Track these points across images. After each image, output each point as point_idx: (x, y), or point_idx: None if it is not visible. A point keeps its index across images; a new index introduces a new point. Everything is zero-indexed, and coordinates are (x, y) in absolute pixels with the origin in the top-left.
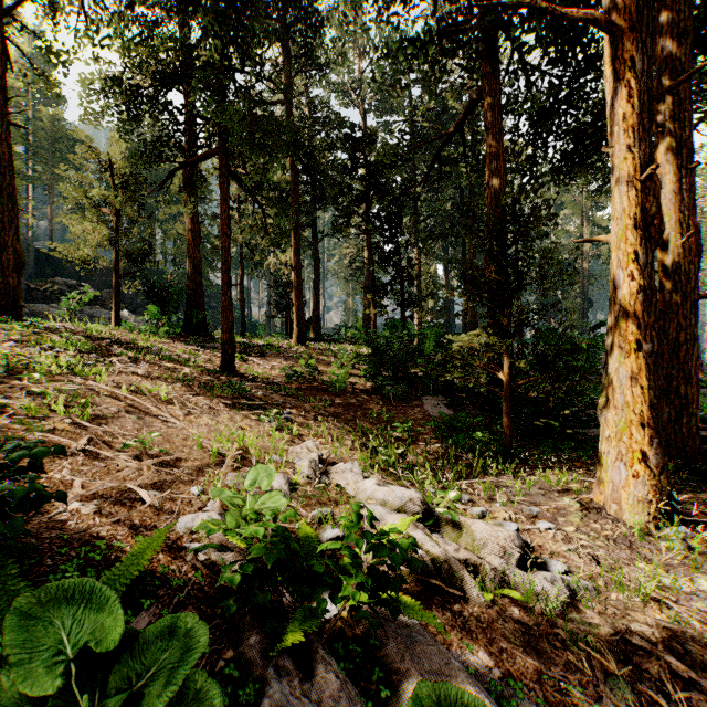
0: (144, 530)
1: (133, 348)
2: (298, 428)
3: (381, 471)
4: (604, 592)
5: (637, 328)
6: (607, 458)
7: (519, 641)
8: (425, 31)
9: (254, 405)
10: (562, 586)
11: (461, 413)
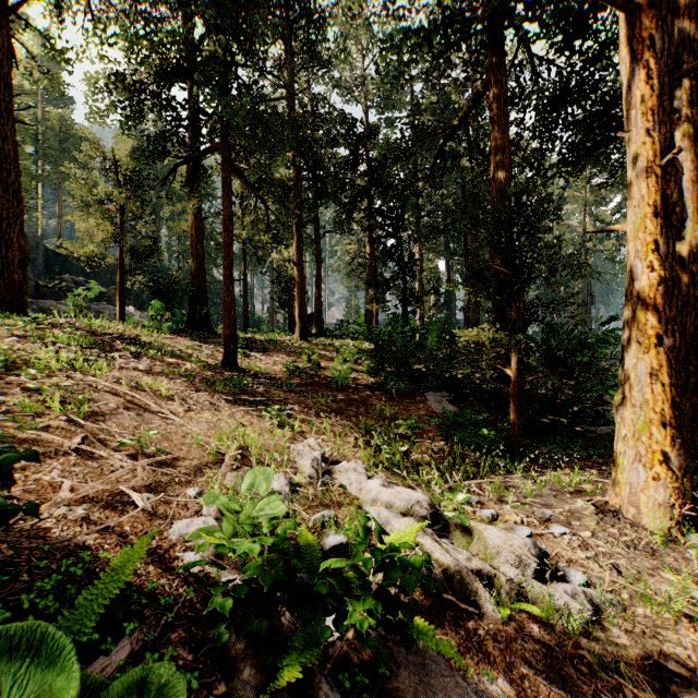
0: (134, 538)
1: (135, 343)
2: (300, 424)
3: (385, 470)
4: (629, 607)
5: (658, 322)
6: (623, 459)
7: (541, 664)
8: (430, 20)
9: (256, 401)
10: (584, 599)
11: (466, 410)
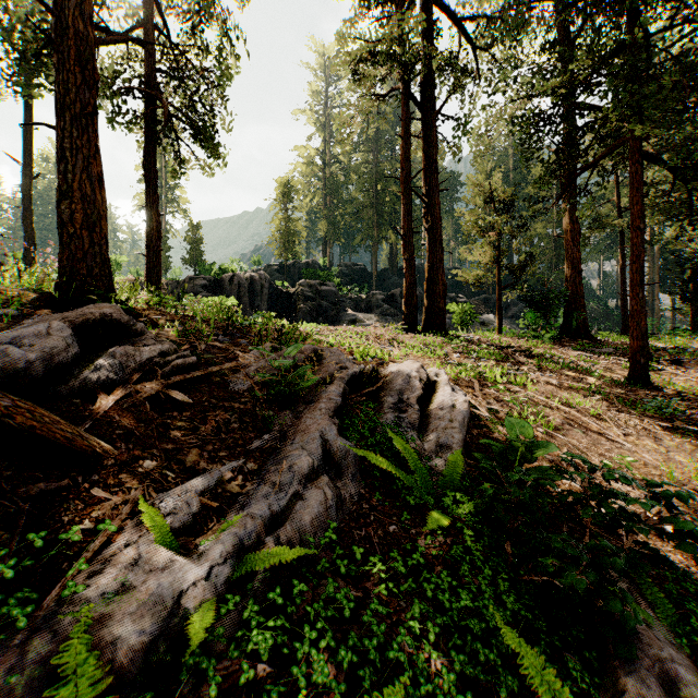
0: (695, 571)
1: (529, 355)
2: None
3: None
4: None
5: None
6: None
7: None
8: None
9: None
10: None
11: None
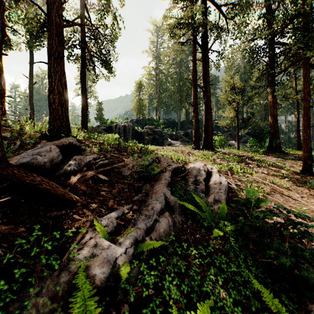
0: None
1: (252, 160)
2: None
3: None
4: None
5: None
6: None
7: None
8: None
9: None
10: None
11: None
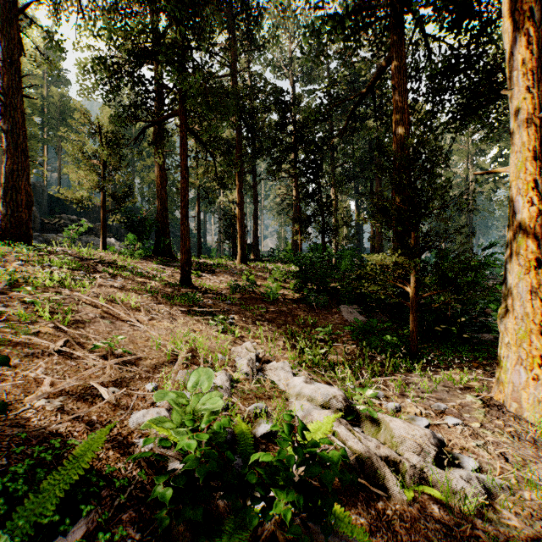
0: (99, 426)
1: (113, 266)
2: (240, 330)
3: (308, 368)
4: (517, 490)
5: (536, 248)
6: (506, 362)
7: None
8: (343, 7)
9: (205, 312)
10: (477, 483)
11: (372, 319)
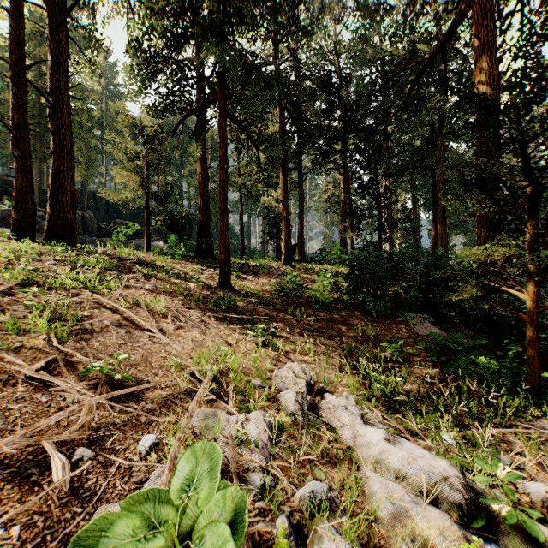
0: None
1: (151, 267)
2: (284, 343)
3: (379, 404)
4: None
5: None
6: None
7: None
8: None
9: (244, 319)
10: None
11: (455, 334)
